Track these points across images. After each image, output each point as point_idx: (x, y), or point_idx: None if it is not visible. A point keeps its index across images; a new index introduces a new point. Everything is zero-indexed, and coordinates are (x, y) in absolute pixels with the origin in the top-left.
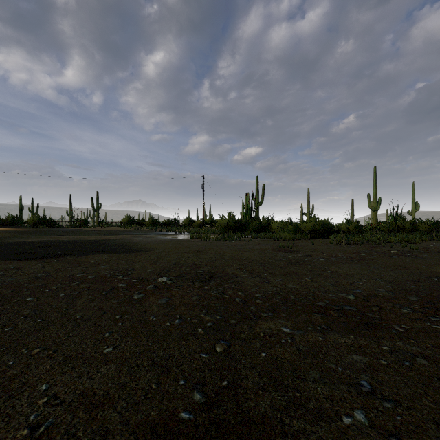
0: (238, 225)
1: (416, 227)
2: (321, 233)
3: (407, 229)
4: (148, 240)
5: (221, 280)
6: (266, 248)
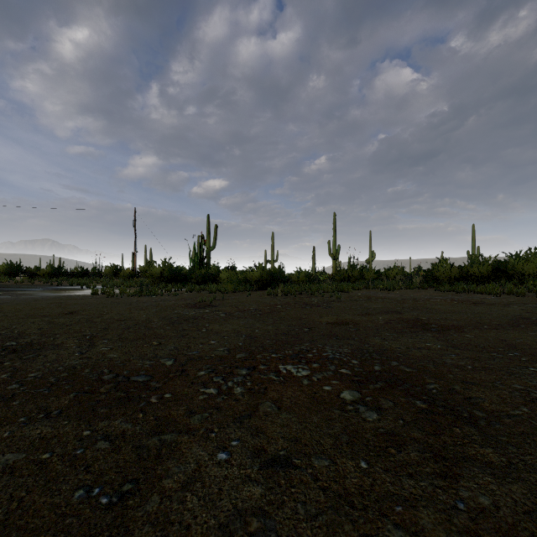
0: (177, 275)
1: (363, 276)
2: (270, 283)
3: (355, 278)
4: (10, 299)
5: (13, 357)
6: (179, 304)
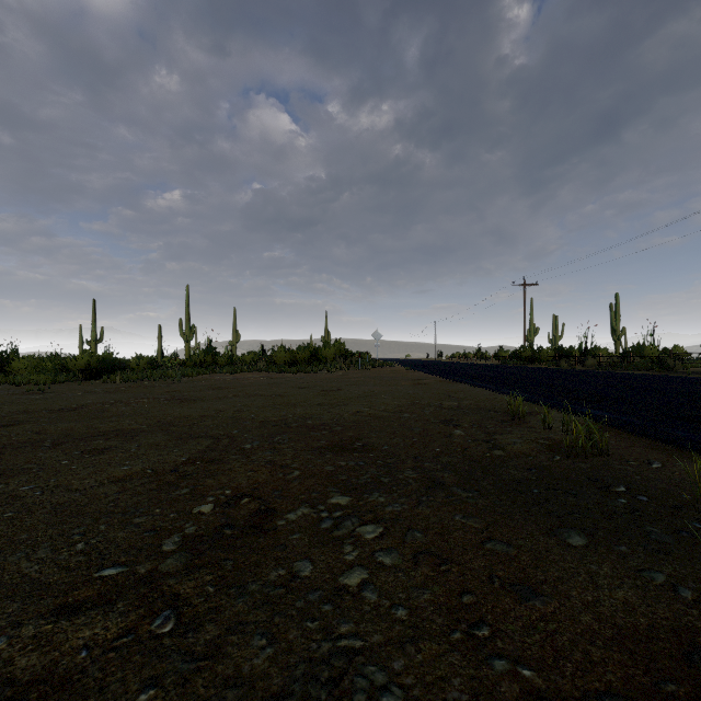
0: None
1: (216, 361)
2: (101, 372)
3: (208, 364)
4: None
5: None
6: (4, 394)
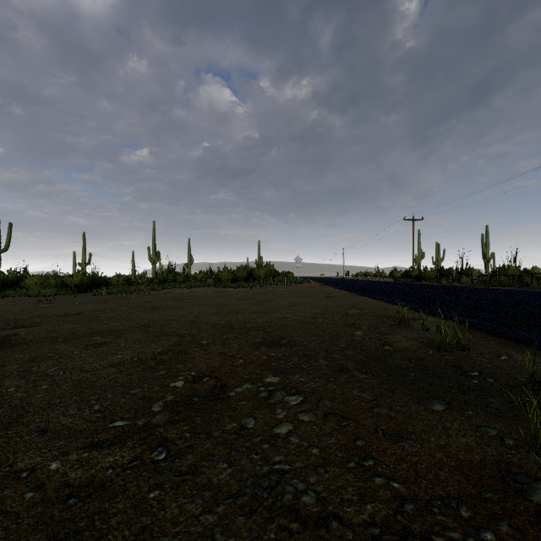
0: None
1: (176, 279)
2: (90, 287)
3: (170, 281)
4: None
5: None
6: (22, 303)
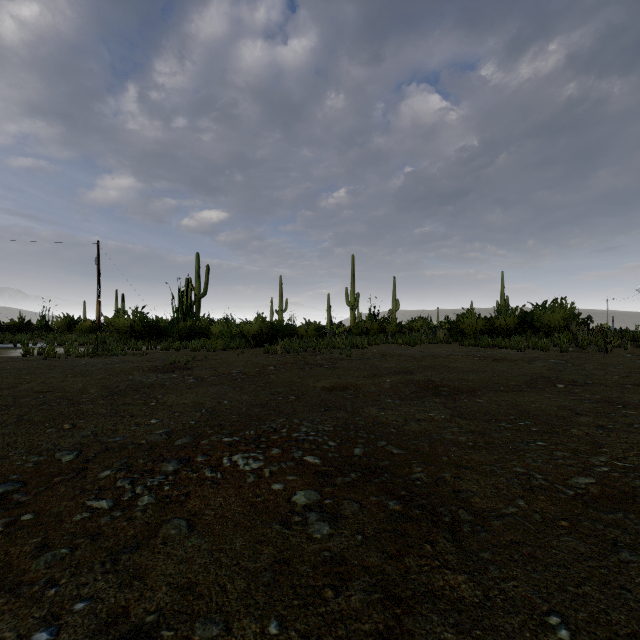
0: (153, 328)
1: (383, 329)
2: (272, 338)
3: (375, 331)
4: None
5: None
6: (141, 367)
